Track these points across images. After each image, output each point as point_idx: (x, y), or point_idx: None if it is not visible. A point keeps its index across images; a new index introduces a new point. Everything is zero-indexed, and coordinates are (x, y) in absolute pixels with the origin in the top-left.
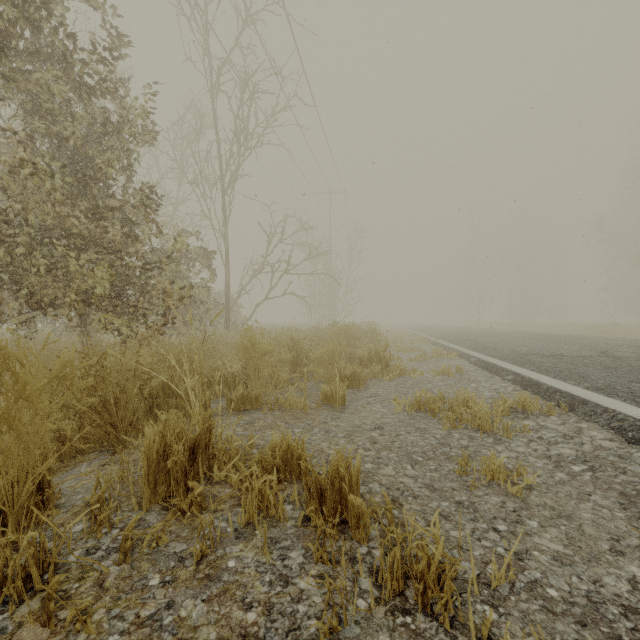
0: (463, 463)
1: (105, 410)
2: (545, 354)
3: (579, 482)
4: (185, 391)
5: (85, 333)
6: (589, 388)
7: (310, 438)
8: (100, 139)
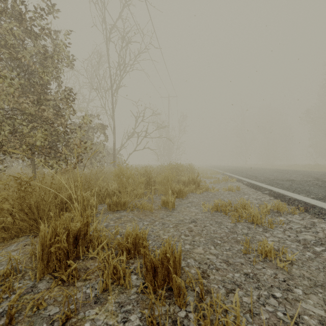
0: (247, 246)
1: (30, 211)
2: (284, 179)
3: (322, 259)
4: (82, 199)
5: (35, 168)
6: (314, 198)
7: (153, 228)
8: (42, 62)
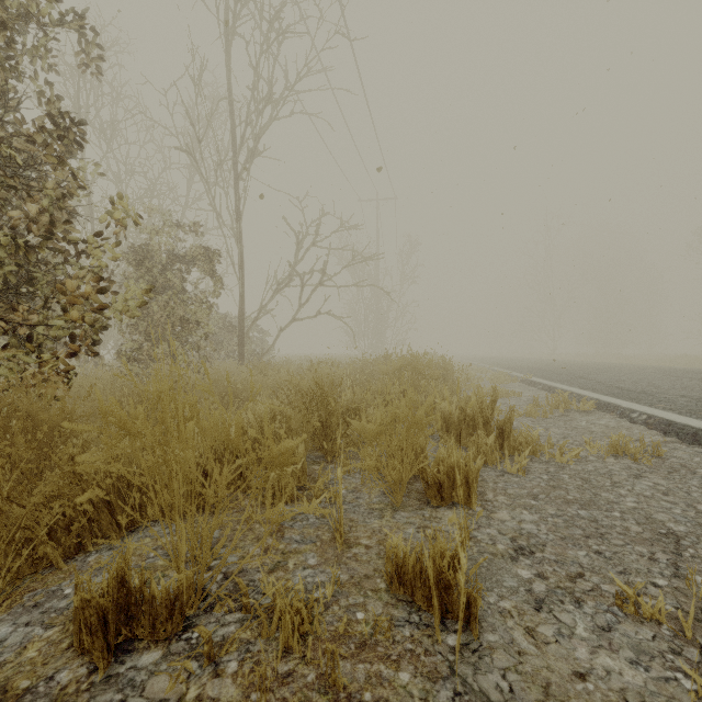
0: None
1: None
2: None
3: None
4: None
5: None
6: None
7: None
8: None
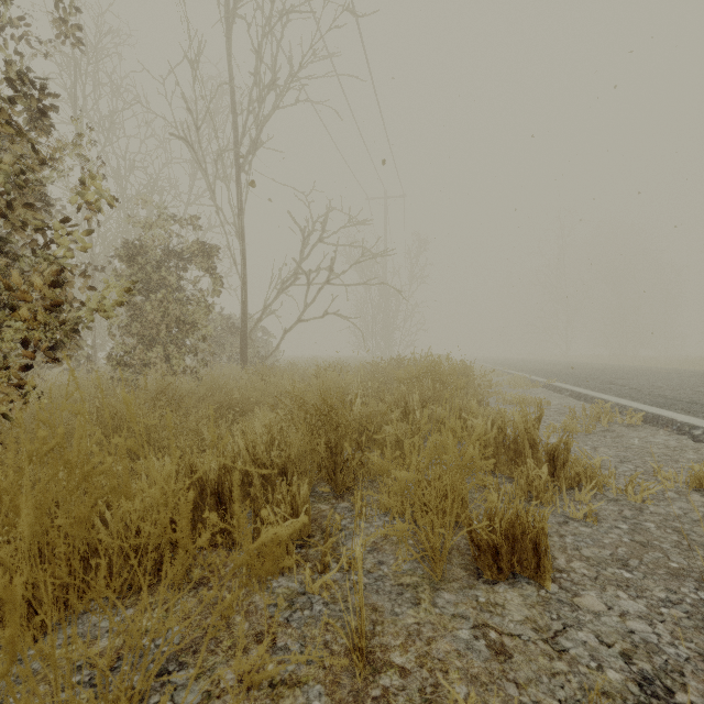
0: None
1: None
2: None
3: None
4: None
5: None
6: None
7: None
8: None
